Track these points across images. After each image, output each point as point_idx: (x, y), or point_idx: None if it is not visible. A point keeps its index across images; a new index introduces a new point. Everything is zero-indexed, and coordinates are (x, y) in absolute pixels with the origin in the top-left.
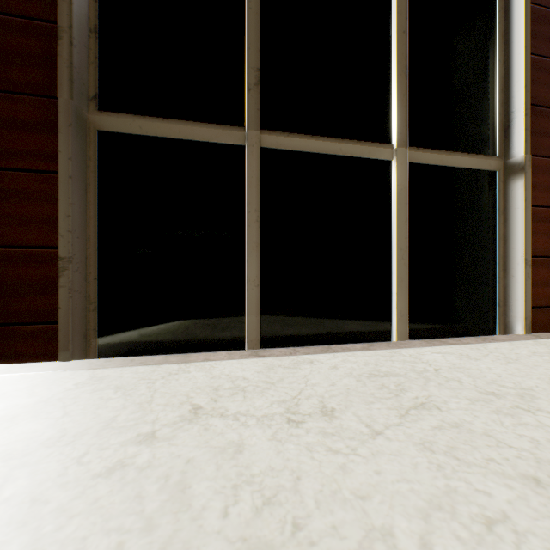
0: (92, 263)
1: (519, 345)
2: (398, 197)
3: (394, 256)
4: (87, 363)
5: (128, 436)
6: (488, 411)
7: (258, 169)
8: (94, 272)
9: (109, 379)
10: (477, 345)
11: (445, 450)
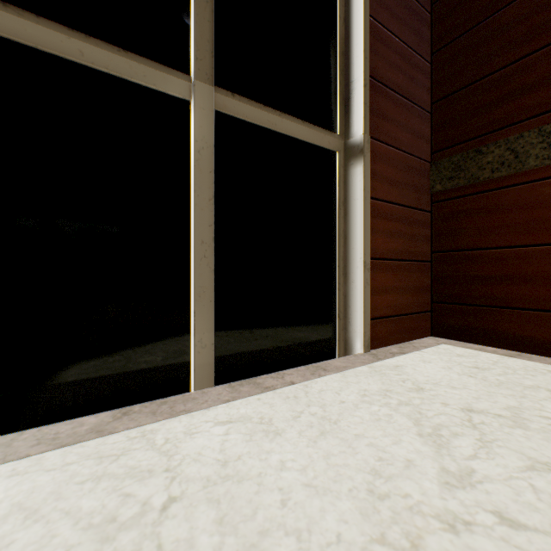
0: None
1: (352, 377)
2: (197, 159)
3: (192, 253)
4: None
5: None
6: None
7: None
8: None
9: None
10: (299, 388)
11: None
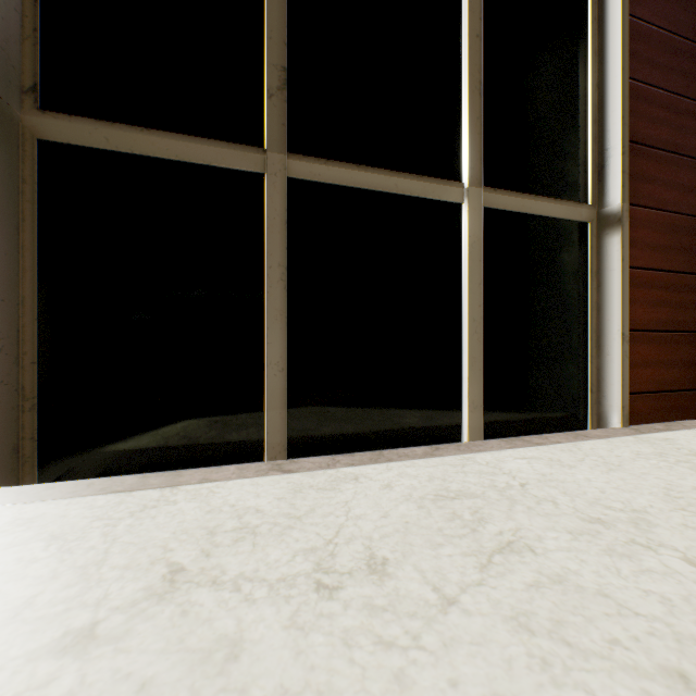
0: (28, 338)
1: (618, 443)
2: (470, 251)
3: (466, 329)
4: (14, 492)
5: (46, 637)
6: (598, 551)
7: (283, 208)
8: (31, 353)
9: (43, 521)
10: (569, 445)
11: (549, 628)
